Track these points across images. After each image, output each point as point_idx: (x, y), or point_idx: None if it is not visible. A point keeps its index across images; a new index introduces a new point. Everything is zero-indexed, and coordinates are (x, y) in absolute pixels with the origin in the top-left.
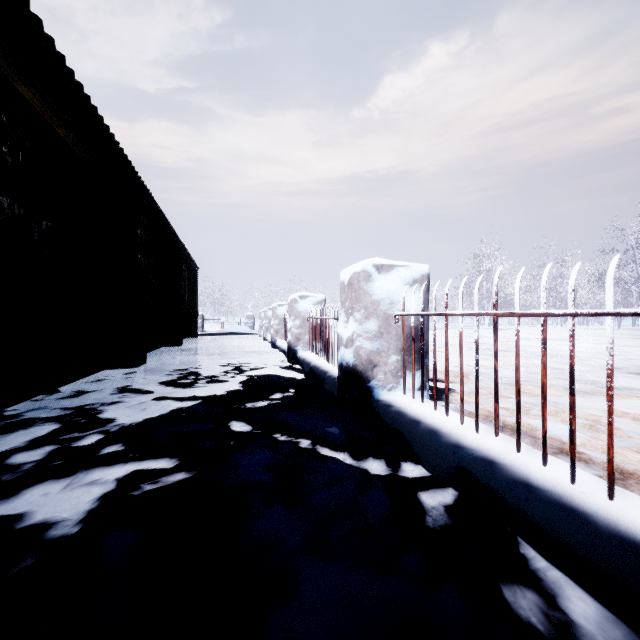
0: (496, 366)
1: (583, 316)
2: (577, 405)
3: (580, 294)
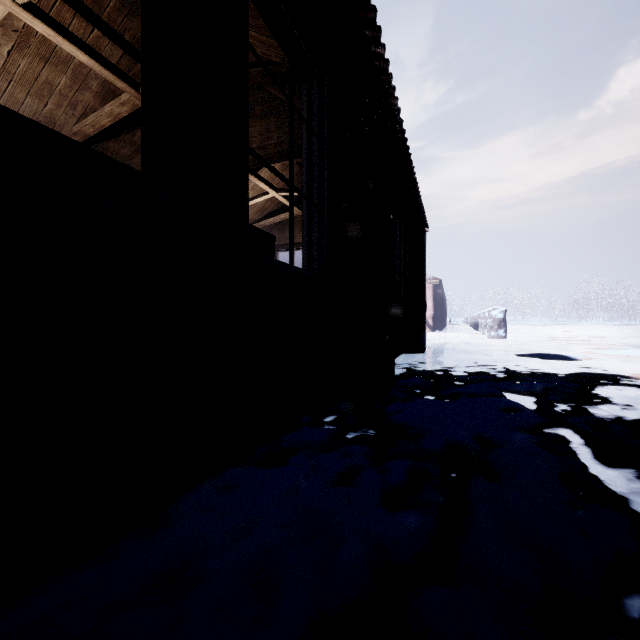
0: None
1: None
2: None
3: None
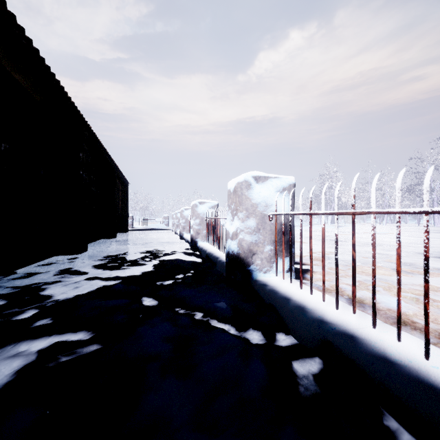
0: (354, 256)
1: (439, 213)
2: (403, 282)
3: (392, 202)
